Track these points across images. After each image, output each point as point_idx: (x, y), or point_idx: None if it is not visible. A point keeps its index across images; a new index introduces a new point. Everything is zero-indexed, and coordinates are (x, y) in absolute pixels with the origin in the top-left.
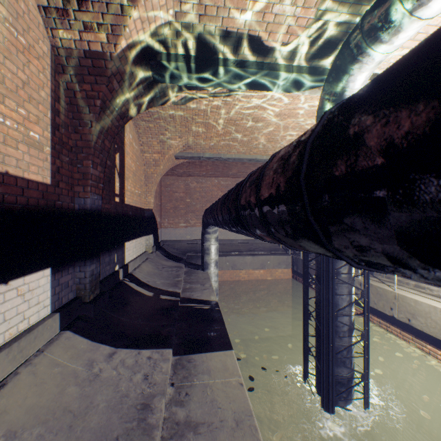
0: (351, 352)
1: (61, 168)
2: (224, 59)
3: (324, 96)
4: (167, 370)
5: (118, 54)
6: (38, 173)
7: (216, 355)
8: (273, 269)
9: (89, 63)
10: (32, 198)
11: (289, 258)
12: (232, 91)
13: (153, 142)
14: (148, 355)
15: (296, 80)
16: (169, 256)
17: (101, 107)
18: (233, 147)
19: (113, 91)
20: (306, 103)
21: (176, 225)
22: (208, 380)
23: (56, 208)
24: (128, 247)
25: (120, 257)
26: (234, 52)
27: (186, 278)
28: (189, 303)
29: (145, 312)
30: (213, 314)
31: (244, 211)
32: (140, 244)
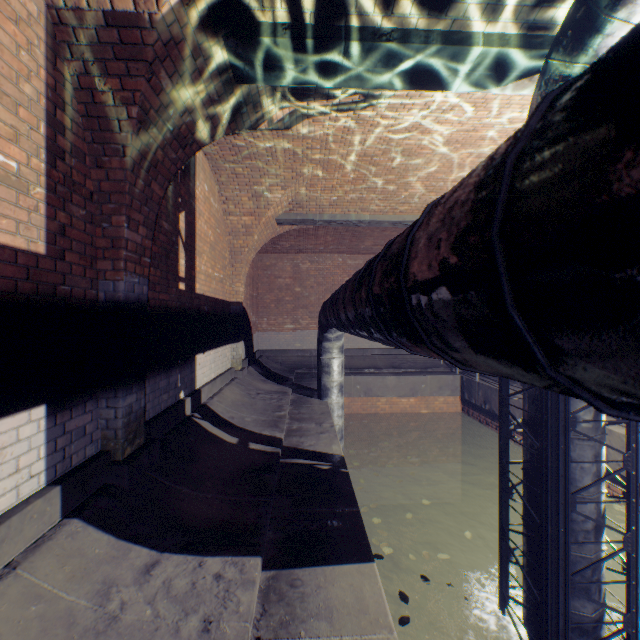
0: (599, 570)
1: (69, 227)
2: (356, 28)
3: (545, 87)
4: (248, 609)
5: (163, 16)
6: (17, 232)
7: (342, 572)
8: (430, 396)
9: (114, 36)
10: (0, 277)
11: (457, 379)
12: (369, 99)
13: (242, 198)
14: (216, 569)
15: (489, 64)
16: (269, 375)
17: (140, 121)
18: (367, 202)
19: (161, 92)
20: (497, 117)
21: (279, 327)
22: (328, 634)
23: (57, 297)
24: (201, 362)
25: (188, 378)
26: (376, 12)
27: (293, 411)
28: (297, 458)
29: (221, 475)
30: (336, 481)
31: (423, 294)
32: (223, 357)
